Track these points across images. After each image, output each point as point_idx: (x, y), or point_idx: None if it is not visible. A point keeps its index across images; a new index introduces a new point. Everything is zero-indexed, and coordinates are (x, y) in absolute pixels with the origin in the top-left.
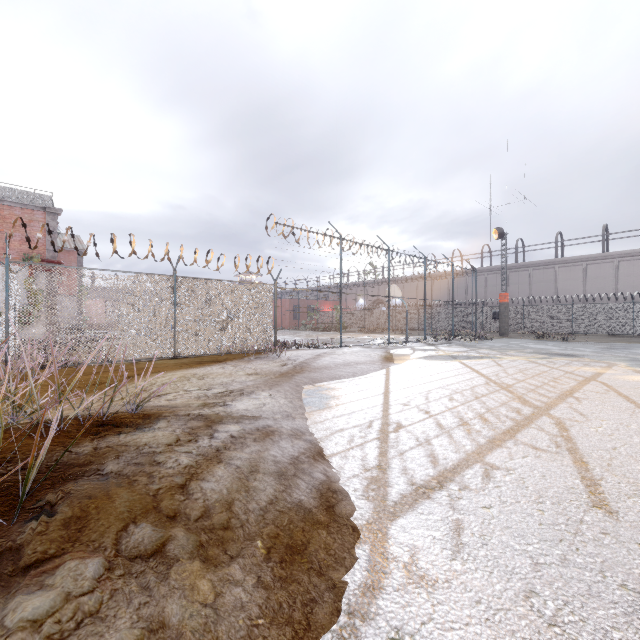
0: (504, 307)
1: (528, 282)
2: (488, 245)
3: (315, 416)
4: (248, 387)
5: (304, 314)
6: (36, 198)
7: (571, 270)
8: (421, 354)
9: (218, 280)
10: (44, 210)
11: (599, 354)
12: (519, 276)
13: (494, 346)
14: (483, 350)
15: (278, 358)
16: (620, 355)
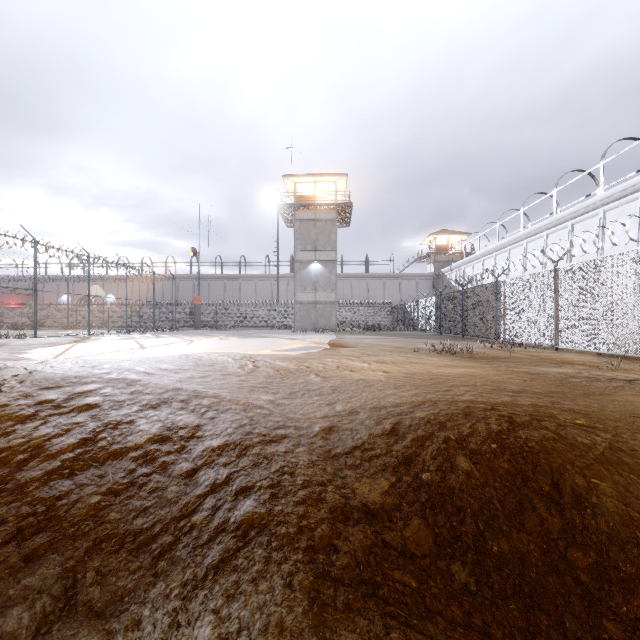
0: (198, 307)
1: (223, 289)
2: (196, 257)
3: (19, 355)
4: None
5: None
6: None
7: (249, 283)
8: (111, 338)
9: None
10: None
11: (226, 334)
12: (218, 284)
13: (175, 333)
14: (163, 335)
15: None
16: (235, 334)
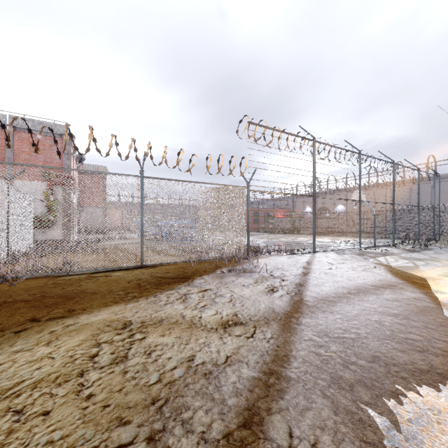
0: None
1: None
2: (433, 156)
3: None
4: (224, 430)
5: (262, 219)
6: (55, 127)
7: None
8: (432, 267)
9: (188, 181)
10: (61, 136)
11: None
12: None
13: None
14: None
15: (257, 272)
16: None
